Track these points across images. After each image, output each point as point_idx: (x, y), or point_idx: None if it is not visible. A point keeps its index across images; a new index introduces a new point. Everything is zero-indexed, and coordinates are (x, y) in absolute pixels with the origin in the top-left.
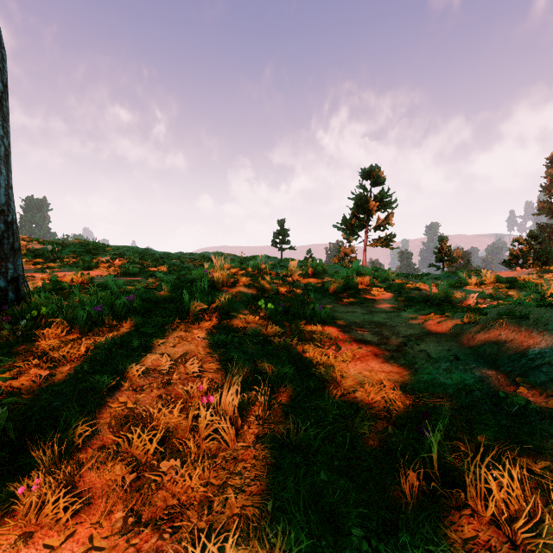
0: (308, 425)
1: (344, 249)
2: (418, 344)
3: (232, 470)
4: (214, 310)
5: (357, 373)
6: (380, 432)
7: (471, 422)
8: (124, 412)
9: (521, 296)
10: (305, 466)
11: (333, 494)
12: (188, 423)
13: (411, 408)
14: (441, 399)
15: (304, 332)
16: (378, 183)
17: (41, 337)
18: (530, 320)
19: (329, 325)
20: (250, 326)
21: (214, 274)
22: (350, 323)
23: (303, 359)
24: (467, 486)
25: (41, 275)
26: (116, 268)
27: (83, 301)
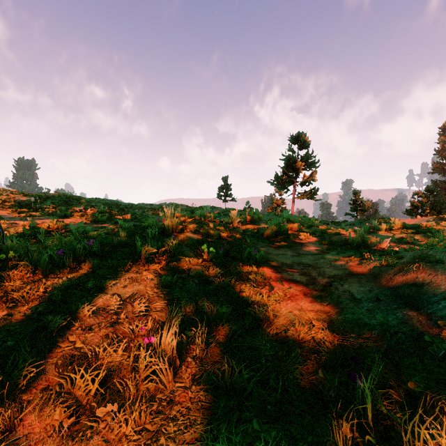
0: (242, 367)
1: (276, 201)
2: (342, 285)
3: (167, 415)
4: (163, 253)
5: (288, 312)
6: (311, 374)
7: (398, 366)
8: (73, 351)
9: (429, 241)
10: (238, 410)
11: (265, 444)
12: (129, 364)
13: (339, 348)
14: (367, 340)
15: (241, 273)
16: (304, 147)
17: (7, 278)
18: (445, 265)
19: (263, 266)
20: (194, 267)
21: (165, 222)
22: (281, 264)
23: (240, 299)
24: (400, 437)
25: (23, 222)
26: (87, 216)
27: (47, 246)
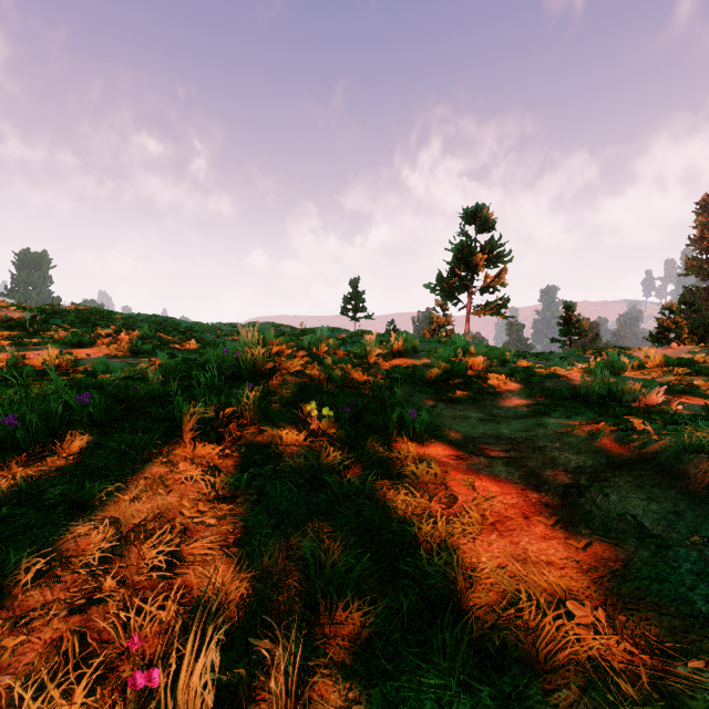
0: None
1: (437, 319)
2: (607, 495)
3: None
4: (230, 420)
5: (496, 568)
6: None
7: None
8: None
9: None
10: None
11: None
12: None
13: (656, 702)
14: None
15: (386, 462)
16: (486, 228)
17: None
18: None
19: (429, 444)
20: (289, 450)
21: (239, 356)
22: (463, 440)
23: (385, 531)
24: None
25: None
26: (120, 344)
27: None
